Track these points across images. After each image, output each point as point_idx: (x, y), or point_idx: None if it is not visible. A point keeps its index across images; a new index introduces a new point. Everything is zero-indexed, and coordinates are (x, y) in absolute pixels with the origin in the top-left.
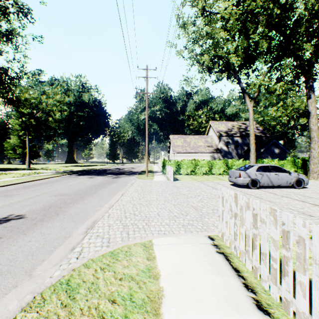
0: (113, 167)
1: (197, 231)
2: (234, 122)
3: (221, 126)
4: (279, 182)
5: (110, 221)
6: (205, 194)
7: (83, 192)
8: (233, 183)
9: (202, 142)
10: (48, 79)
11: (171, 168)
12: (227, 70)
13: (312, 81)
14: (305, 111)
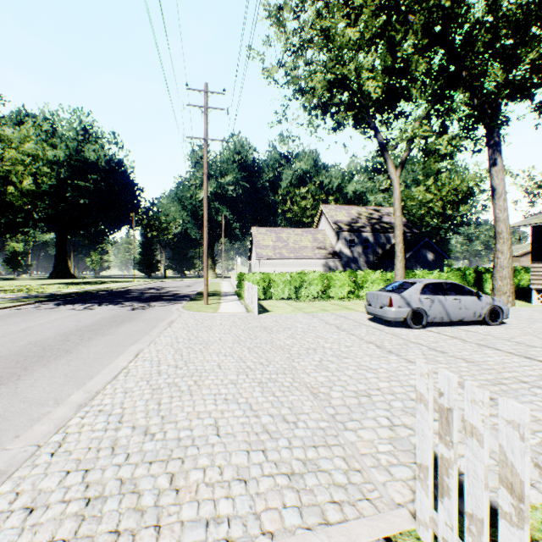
0: (145, 285)
1: (339, 505)
2: (361, 207)
3: (340, 213)
4: (462, 314)
5: (52, 473)
6: (326, 344)
7: (41, 349)
8: (372, 316)
9: (309, 240)
10: (10, 113)
11: (253, 287)
12: (356, 108)
13: (498, 136)
14: (468, 194)
